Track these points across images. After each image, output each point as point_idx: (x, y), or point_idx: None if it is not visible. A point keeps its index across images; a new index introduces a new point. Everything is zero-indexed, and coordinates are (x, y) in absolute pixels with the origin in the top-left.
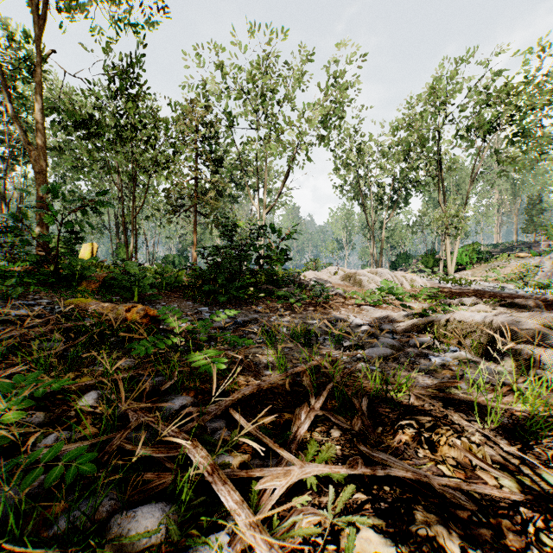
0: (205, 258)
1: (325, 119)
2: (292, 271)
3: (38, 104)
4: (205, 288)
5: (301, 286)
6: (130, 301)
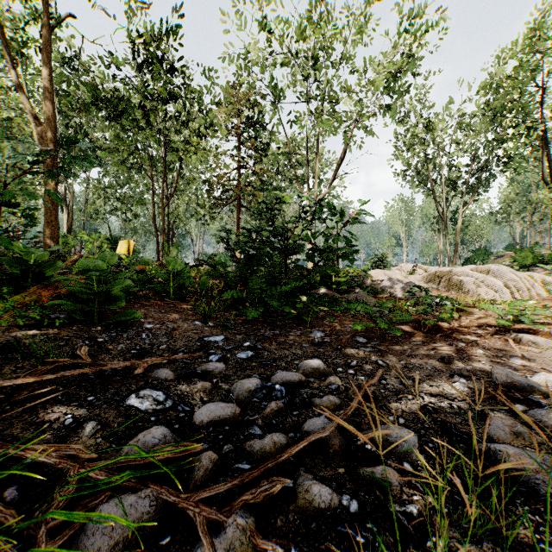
0: (230, 249)
1: (389, 86)
2: (357, 269)
3: (45, 69)
4: (224, 297)
5: (372, 290)
6: (83, 324)
